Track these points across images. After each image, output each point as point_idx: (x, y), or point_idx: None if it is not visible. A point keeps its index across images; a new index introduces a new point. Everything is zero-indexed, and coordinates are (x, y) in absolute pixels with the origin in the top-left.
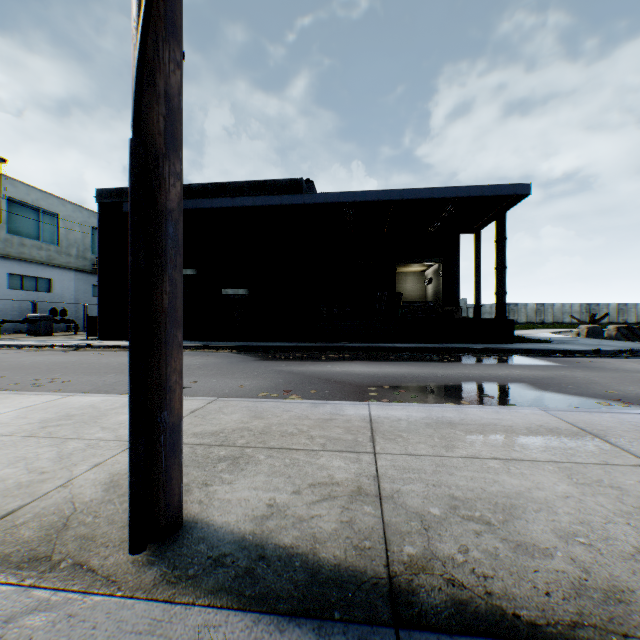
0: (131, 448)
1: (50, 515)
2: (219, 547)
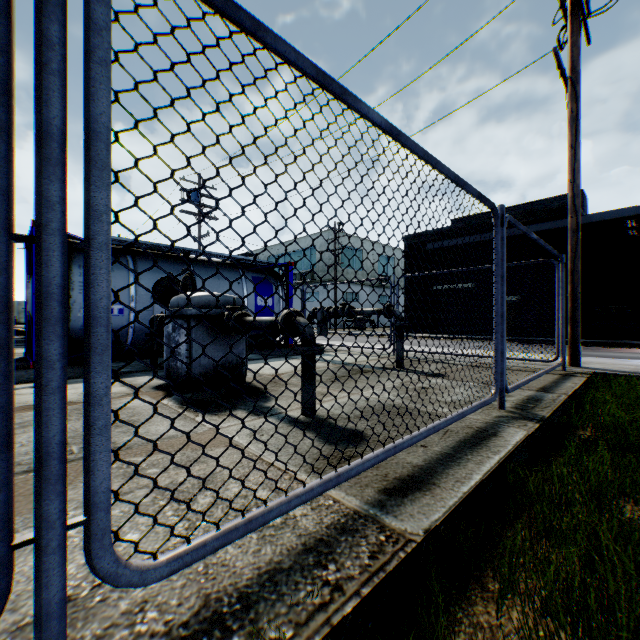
0: (571, 346)
1: (539, 363)
2: (593, 368)
